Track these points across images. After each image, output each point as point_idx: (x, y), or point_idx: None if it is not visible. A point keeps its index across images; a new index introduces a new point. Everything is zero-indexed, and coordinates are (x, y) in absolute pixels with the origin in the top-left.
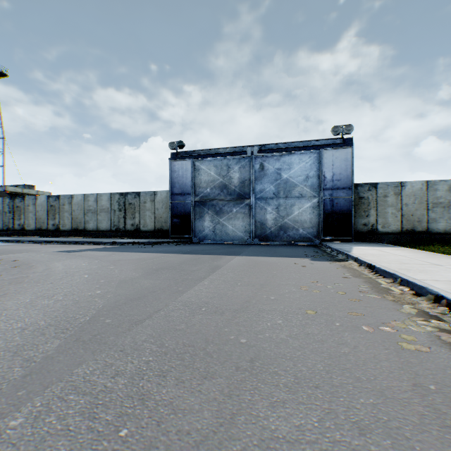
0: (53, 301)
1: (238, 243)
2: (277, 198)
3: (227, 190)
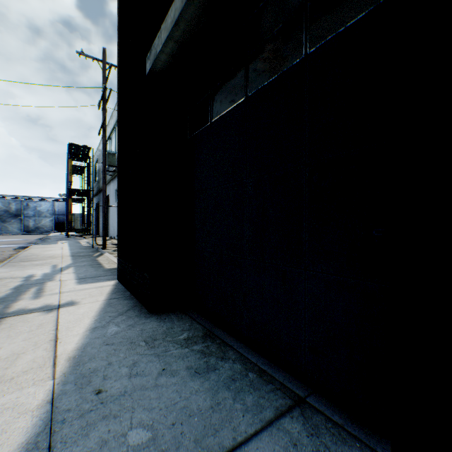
0: None
1: (16, 234)
2: (36, 217)
3: (10, 212)
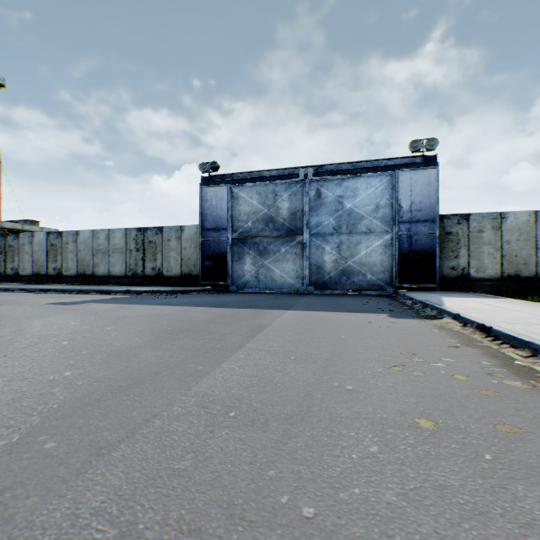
0: None
1: (288, 292)
2: (339, 234)
3: (274, 224)
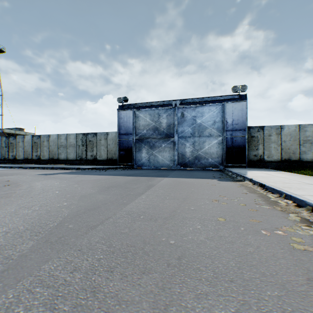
0: (31, 211)
1: (166, 168)
2: (193, 137)
3: (158, 131)
